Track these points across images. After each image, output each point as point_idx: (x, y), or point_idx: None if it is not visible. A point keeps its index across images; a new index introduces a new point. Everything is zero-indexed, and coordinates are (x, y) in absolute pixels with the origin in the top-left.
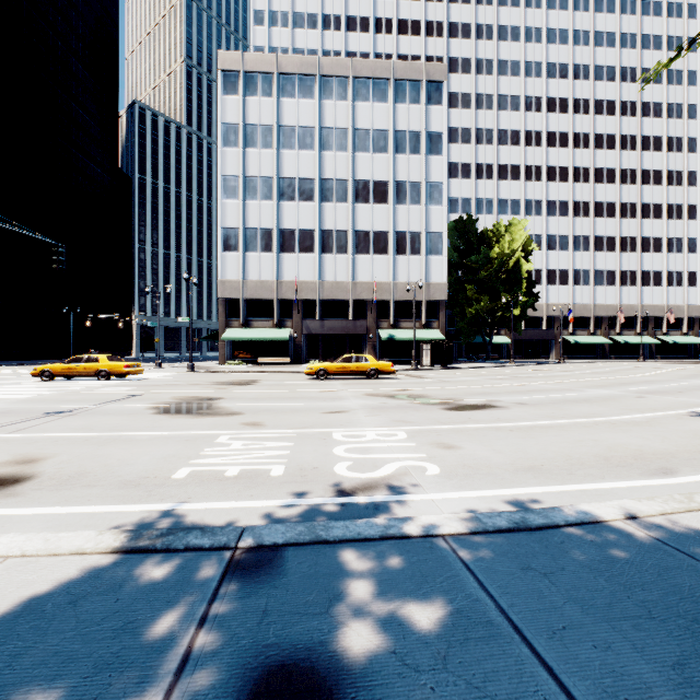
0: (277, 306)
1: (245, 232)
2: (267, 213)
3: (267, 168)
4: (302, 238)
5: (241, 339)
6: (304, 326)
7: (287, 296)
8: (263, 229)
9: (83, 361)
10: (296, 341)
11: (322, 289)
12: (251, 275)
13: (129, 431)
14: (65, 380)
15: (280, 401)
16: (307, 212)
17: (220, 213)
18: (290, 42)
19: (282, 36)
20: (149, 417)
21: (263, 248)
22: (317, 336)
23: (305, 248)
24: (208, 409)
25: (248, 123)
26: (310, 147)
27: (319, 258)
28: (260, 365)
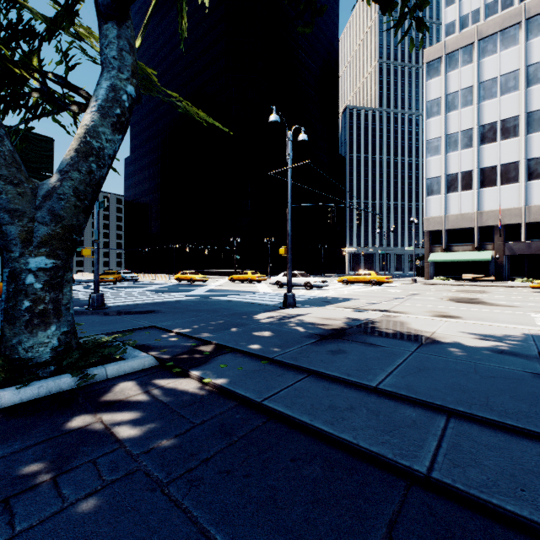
0: (476, 233)
1: (446, 178)
2: (466, 159)
3: (466, 123)
4: (504, 172)
5: (444, 261)
6: (506, 248)
7: (487, 224)
8: (462, 172)
9: (362, 275)
10: (497, 261)
11: (527, 213)
12: (451, 210)
13: (461, 307)
14: (351, 285)
15: (538, 303)
16: (510, 147)
17: (425, 169)
18: (481, 1)
19: (472, 1)
20: (455, 303)
21: (462, 188)
22: (521, 256)
23: (507, 180)
24: (486, 303)
25: (449, 92)
26: (512, 89)
27: (524, 186)
28: (462, 281)
